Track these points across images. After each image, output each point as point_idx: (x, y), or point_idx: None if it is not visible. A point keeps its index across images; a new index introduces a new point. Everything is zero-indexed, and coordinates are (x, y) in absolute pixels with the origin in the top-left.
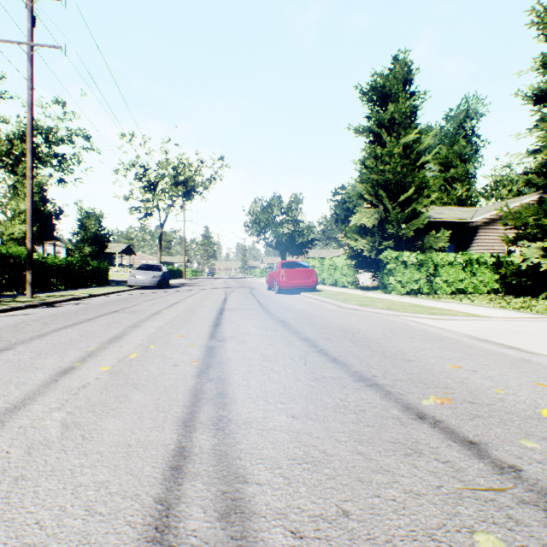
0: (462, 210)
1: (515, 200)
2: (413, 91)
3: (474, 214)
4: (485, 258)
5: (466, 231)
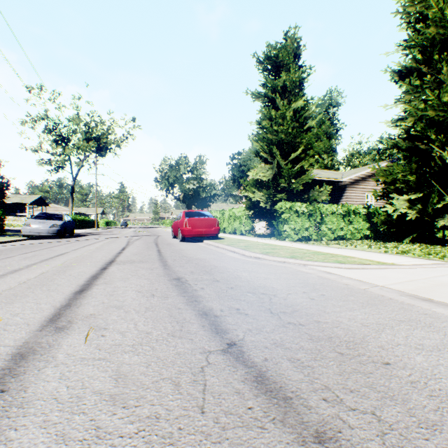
0: (333, 173)
1: (371, 166)
2: (301, 65)
3: (343, 176)
4: (360, 209)
5: (337, 189)
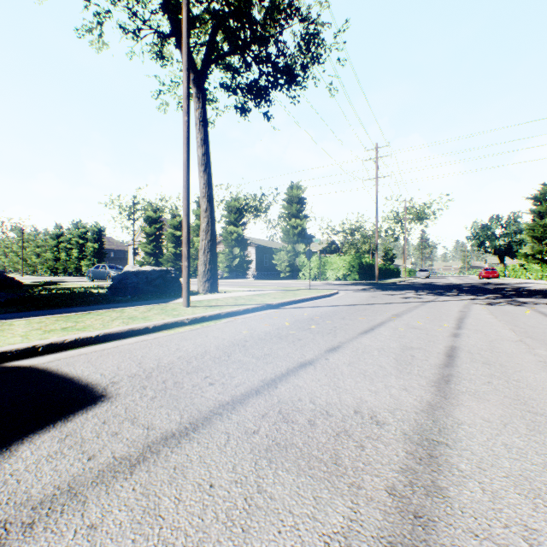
0: None
1: None
2: None
3: None
4: None
5: None
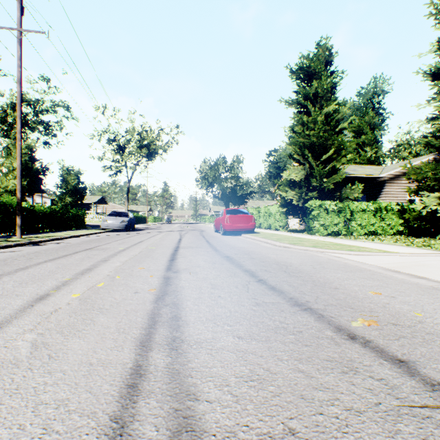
0: (372, 168)
1: (415, 160)
2: (333, 71)
3: (382, 171)
4: (392, 206)
5: (375, 184)
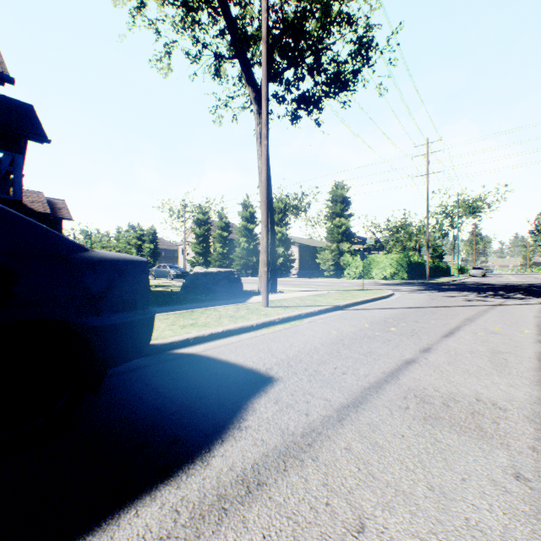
0: None
1: None
2: None
3: None
4: None
5: None
